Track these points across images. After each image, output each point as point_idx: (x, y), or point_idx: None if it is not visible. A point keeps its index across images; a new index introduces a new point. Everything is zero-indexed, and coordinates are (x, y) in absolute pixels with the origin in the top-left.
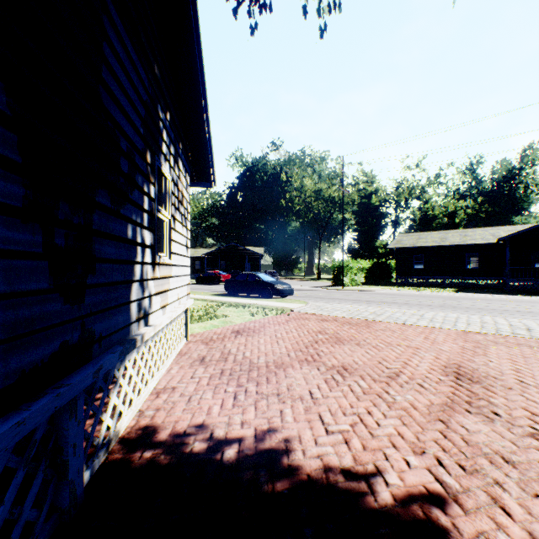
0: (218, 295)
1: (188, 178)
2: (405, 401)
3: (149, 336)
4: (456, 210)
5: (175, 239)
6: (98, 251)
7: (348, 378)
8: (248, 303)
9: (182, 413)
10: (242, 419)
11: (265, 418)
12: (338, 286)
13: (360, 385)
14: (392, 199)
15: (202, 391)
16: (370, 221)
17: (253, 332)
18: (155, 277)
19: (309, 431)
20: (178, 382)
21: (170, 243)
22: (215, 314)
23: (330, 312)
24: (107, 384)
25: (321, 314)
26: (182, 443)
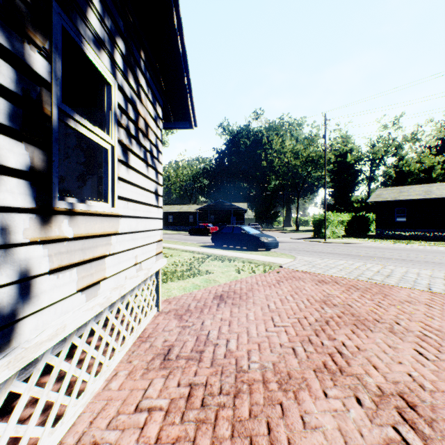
0: (205, 246)
1: (158, 108)
2: None
3: None
4: (433, 166)
5: (128, 179)
6: None
7: None
8: (234, 256)
9: None
10: None
11: None
12: (319, 238)
13: None
14: (367, 156)
15: None
16: (345, 178)
17: (240, 298)
18: (53, 237)
19: None
20: (107, 425)
21: (113, 182)
22: (198, 270)
23: (324, 269)
24: None
25: (315, 272)
26: None
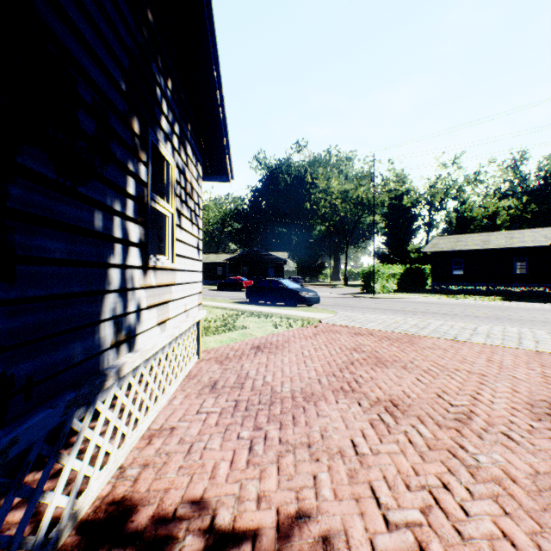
0: (239, 302)
1: (200, 168)
2: (494, 465)
3: (132, 367)
4: (498, 211)
5: (181, 238)
6: (22, 245)
7: (401, 420)
8: (271, 312)
9: (176, 475)
10: (259, 491)
11: (292, 489)
12: (367, 294)
13: (421, 433)
14: (425, 199)
15: (208, 435)
16: (401, 224)
17: (276, 348)
18: (148, 285)
19: (359, 521)
20: (179, 420)
21: (173, 243)
22: (233, 325)
23: (363, 323)
24: (55, 447)
25: (353, 326)
26: (167, 536)
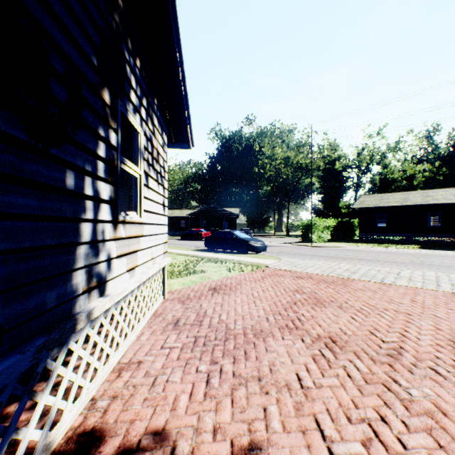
0: (199, 250)
1: (165, 137)
2: (425, 399)
3: (102, 310)
4: (415, 174)
5: (148, 196)
6: None
7: (340, 355)
8: (225, 259)
9: (141, 407)
10: (215, 423)
11: (245, 421)
12: (306, 243)
13: (358, 367)
14: (354, 164)
15: (170, 369)
16: (334, 185)
17: (230, 289)
18: (118, 237)
19: (306, 454)
20: (145, 354)
21: (141, 200)
22: (194, 269)
23: (303, 268)
24: (28, 386)
25: (295, 271)
26: None
